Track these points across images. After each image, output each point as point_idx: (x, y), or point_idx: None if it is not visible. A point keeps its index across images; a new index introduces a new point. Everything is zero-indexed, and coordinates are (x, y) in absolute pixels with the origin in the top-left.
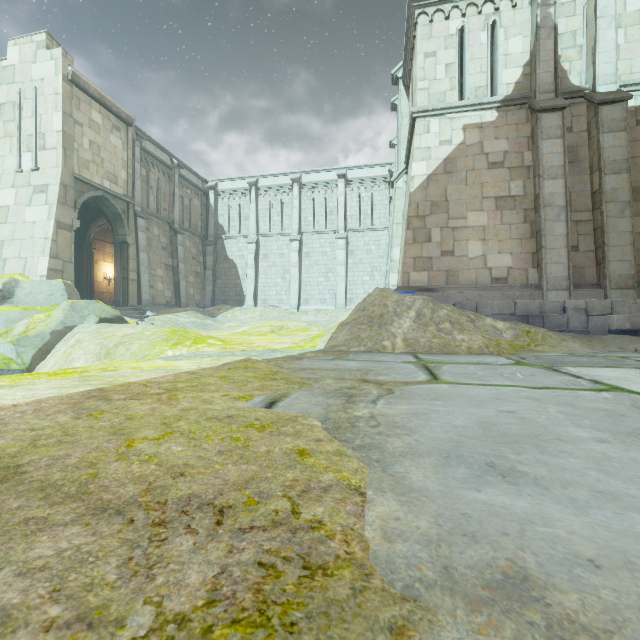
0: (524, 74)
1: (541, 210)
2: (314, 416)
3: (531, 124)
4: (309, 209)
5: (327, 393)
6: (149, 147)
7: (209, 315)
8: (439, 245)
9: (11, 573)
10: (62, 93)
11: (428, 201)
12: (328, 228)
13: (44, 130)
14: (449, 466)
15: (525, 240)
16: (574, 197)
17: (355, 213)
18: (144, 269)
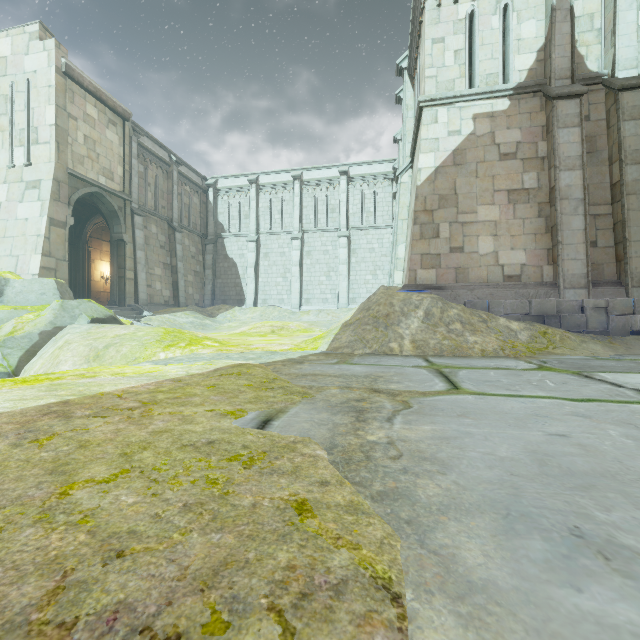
0: (538, 60)
1: (557, 203)
2: (317, 441)
3: (546, 113)
4: (310, 207)
5: (332, 407)
6: (147, 143)
7: (208, 315)
8: (448, 241)
9: None
10: (55, 85)
11: (436, 195)
12: (330, 226)
13: (37, 124)
14: (516, 534)
15: (539, 235)
16: (592, 190)
17: (357, 211)
18: (141, 268)
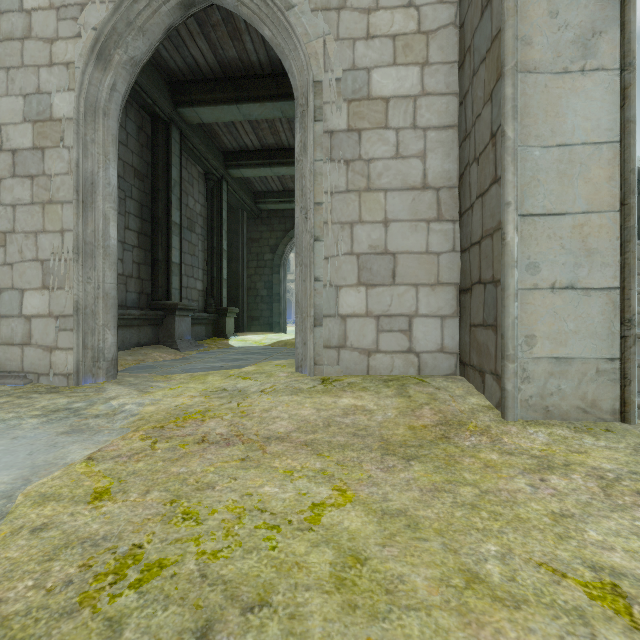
0: None
1: None
2: None
3: None
4: None
5: None
6: None
7: None
8: None
9: (284, 416)
10: None
11: None
12: None
13: None
14: None
15: None
16: None
17: None
18: None
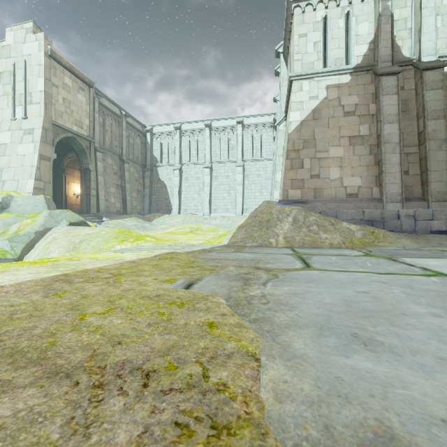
0: (369, 49)
1: (382, 145)
2: (220, 295)
3: (375, 84)
4: (217, 146)
5: (230, 277)
6: (105, 102)
7: (147, 220)
8: (309, 170)
9: None
10: (43, 64)
11: (301, 139)
12: (230, 159)
13: (31, 90)
14: (323, 336)
15: (370, 167)
16: (405, 136)
17: (249, 148)
18: (101, 188)
